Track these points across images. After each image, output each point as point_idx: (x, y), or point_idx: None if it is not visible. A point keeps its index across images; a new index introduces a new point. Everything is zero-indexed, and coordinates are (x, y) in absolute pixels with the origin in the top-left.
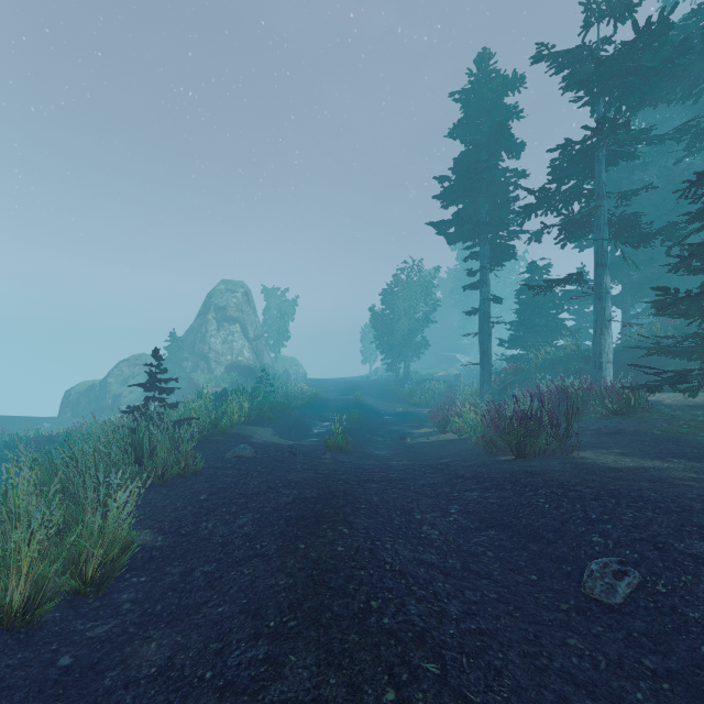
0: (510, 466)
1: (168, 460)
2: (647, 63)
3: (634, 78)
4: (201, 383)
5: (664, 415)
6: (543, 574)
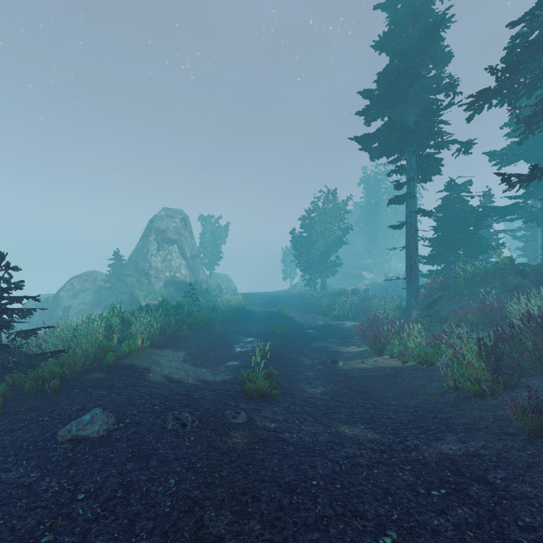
0: None
1: None
2: None
3: None
4: (140, 296)
5: None
6: None
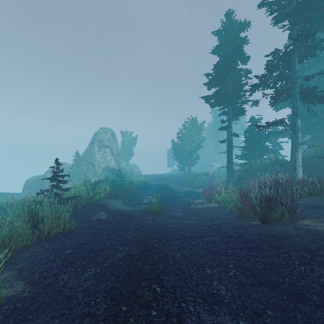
0: (261, 230)
1: (52, 224)
2: (323, 4)
3: (315, 13)
4: (90, 176)
5: None
6: None
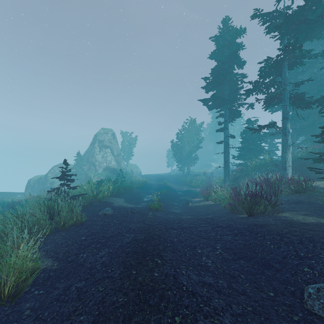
0: (246, 221)
1: (67, 217)
2: (309, 17)
3: (302, 25)
4: (92, 176)
5: (322, 193)
6: (277, 292)
